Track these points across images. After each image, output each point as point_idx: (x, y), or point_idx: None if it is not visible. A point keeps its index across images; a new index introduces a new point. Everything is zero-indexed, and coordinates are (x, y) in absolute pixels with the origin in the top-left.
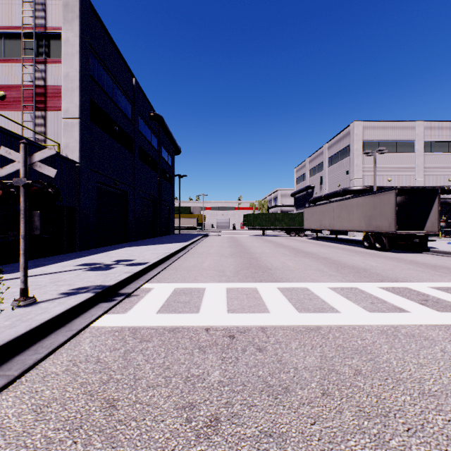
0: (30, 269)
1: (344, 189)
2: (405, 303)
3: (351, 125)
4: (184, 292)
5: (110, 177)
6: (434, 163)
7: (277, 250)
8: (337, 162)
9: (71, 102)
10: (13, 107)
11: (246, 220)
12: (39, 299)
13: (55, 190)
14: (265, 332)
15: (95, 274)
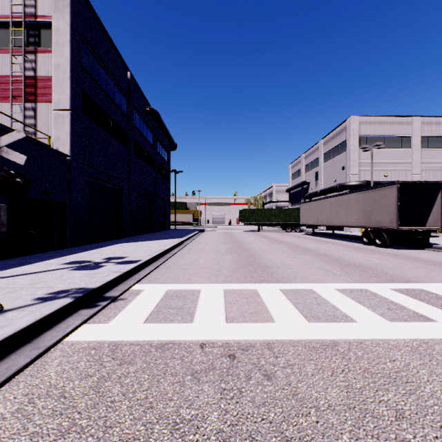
0: (12, 268)
1: (341, 184)
2: (427, 309)
3: (348, 120)
4: (177, 295)
5: (103, 172)
6: (431, 159)
7: (274, 246)
8: (333, 157)
9: (62, 93)
10: (2, 98)
11: (242, 216)
12: (9, 306)
13: (25, 180)
14: (272, 350)
15: (80, 274)
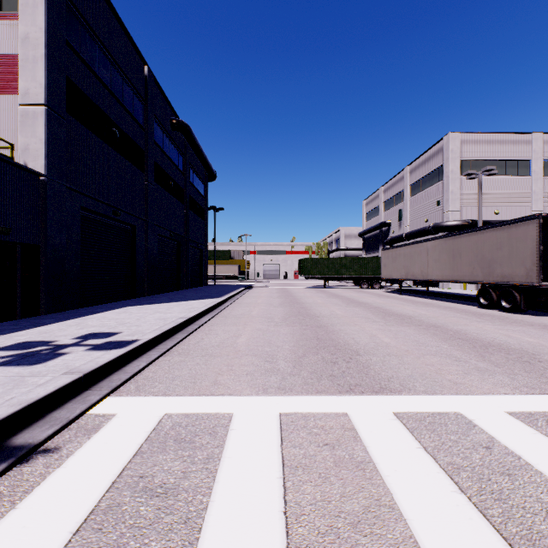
0: None
1: (436, 224)
2: None
3: (445, 139)
4: (178, 436)
5: (105, 203)
6: None
7: (352, 311)
8: (423, 190)
9: (33, 80)
10: None
11: (303, 267)
12: None
13: None
14: None
15: None
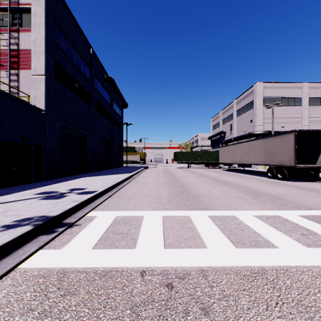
0: None
1: (249, 133)
2: None
3: (255, 86)
4: (124, 221)
5: (71, 123)
6: (316, 114)
7: (201, 179)
8: (243, 113)
9: (38, 62)
10: None
11: (176, 157)
12: None
13: None
14: (206, 279)
15: (46, 203)
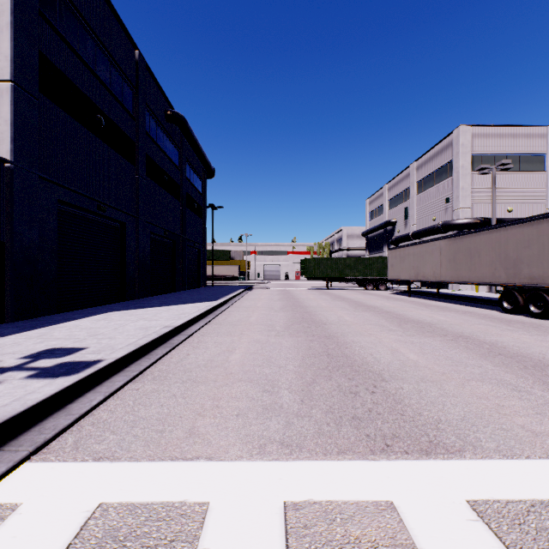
0: None
1: (445, 223)
2: None
3: (455, 133)
4: None
5: (87, 197)
6: None
7: (362, 316)
8: (431, 186)
9: None
10: None
11: (305, 268)
12: None
13: None
14: None
15: None
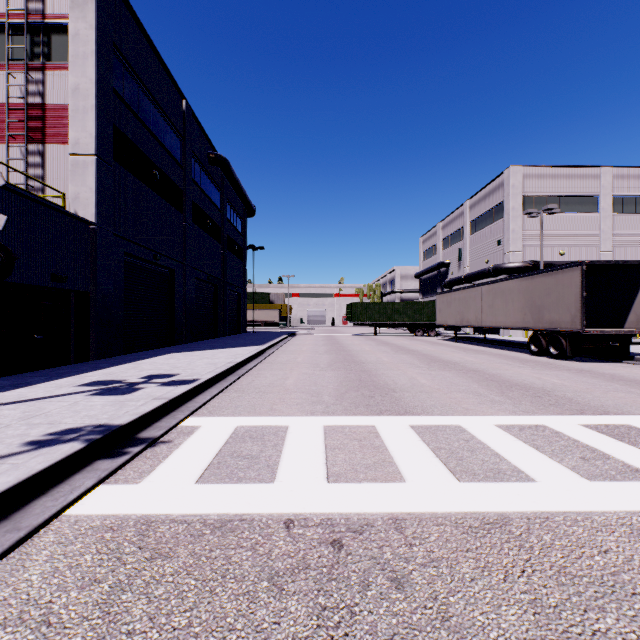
0: (1, 392)
1: (496, 266)
2: None
3: (506, 173)
4: (252, 436)
5: (146, 248)
6: (628, 229)
7: (399, 358)
8: (484, 227)
9: (83, 130)
10: None
11: (351, 313)
12: None
13: (4, 255)
14: (402, 533)
15: (104, 402)
